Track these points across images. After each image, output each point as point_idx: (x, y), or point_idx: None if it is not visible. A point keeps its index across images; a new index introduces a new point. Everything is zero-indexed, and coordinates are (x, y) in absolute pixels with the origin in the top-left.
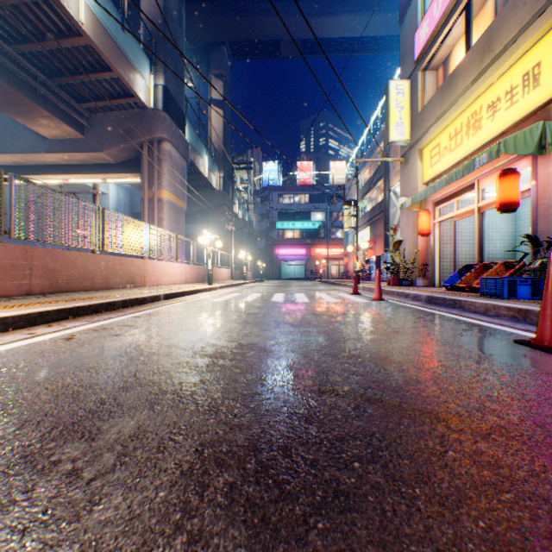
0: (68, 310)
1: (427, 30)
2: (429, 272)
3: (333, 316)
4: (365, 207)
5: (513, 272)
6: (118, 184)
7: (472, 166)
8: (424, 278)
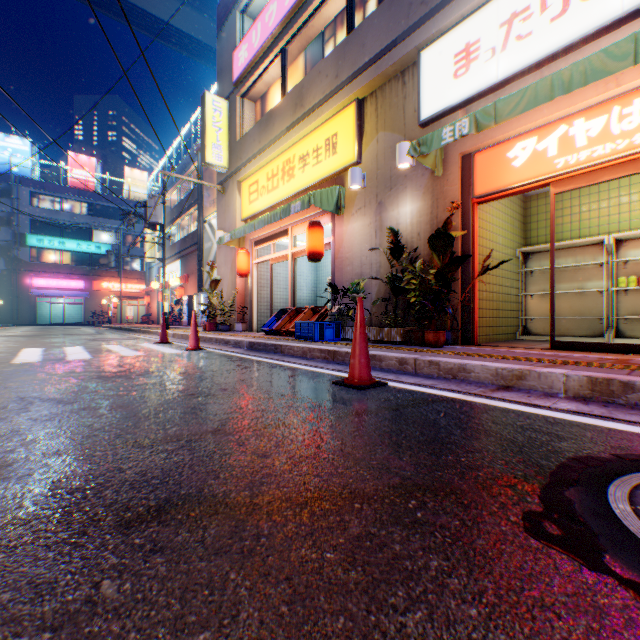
0: None
1: (247, 55)
2: (248, 316)
3: (135, 377)
4: (175, 235)
5: (320, 316)
6: None
7: (289, 212)
8: (244, 322)
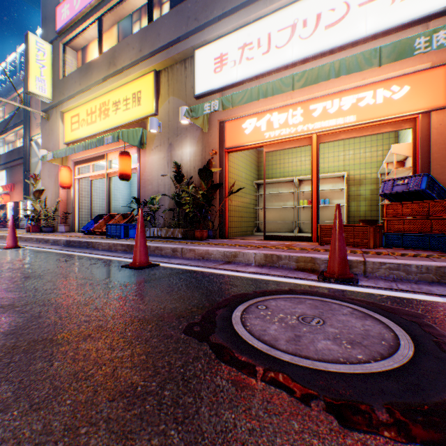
0: None
1: (69, 13)
2: (71, 220)
3: None
4: (1, 148)
5: (129, 220)
6: None
7: (103, 142)
8: (67, 224)
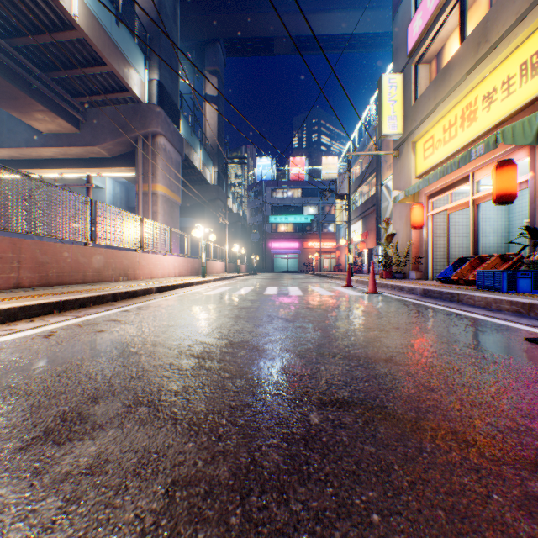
0: (53, 304)
1: (420, 23)
2: (422, 265)
3: (328, 310)
4: (357, 201)
5: (511, 264)
6: (114, 178)
7: (468, 158)
8: (417, 271)
